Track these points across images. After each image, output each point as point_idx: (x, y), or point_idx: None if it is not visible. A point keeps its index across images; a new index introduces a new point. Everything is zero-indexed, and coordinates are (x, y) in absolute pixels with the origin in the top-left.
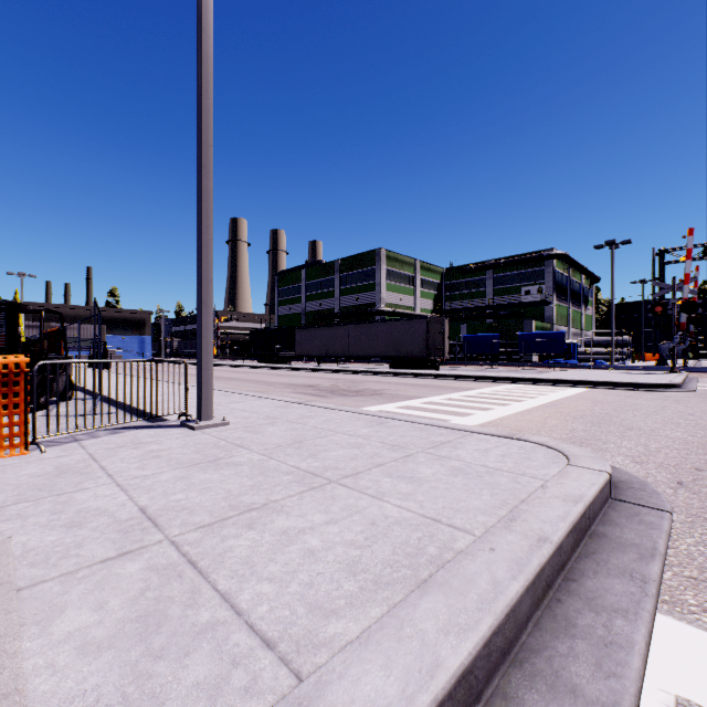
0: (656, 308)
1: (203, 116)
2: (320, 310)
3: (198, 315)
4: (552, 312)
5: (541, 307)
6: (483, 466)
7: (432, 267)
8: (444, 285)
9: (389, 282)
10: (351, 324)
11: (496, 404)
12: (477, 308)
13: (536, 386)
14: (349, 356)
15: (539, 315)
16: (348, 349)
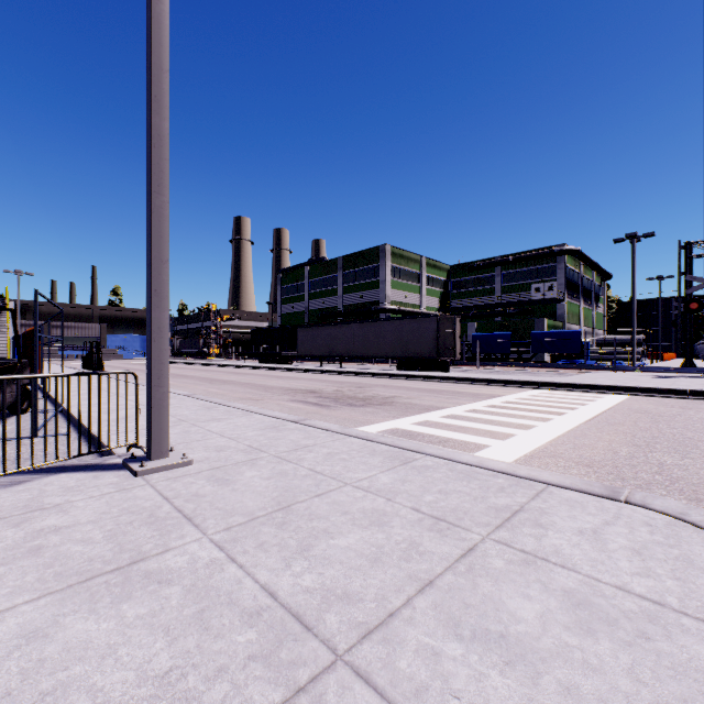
0: (691, 305)
1: (154, 27)
2: (324, 309)
3: (147, 309)
4: (564, 309)
5: (552, 305)
6: (625, 592)
7: (438, 264)
8: (450, 282)
9: (394, 279)
10: (356, 322)
11: (534, 419)
12: (485, 306)
13: (565, 392)
14: (354, 356)
15: (550, 313)
16: (352, 349)
